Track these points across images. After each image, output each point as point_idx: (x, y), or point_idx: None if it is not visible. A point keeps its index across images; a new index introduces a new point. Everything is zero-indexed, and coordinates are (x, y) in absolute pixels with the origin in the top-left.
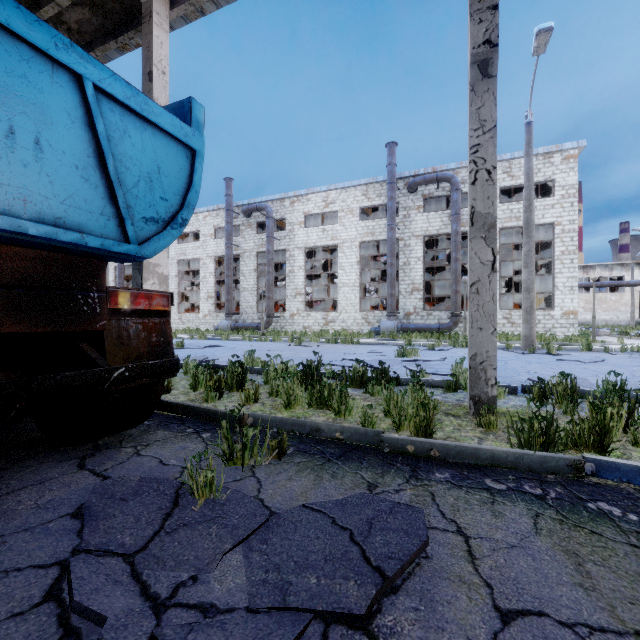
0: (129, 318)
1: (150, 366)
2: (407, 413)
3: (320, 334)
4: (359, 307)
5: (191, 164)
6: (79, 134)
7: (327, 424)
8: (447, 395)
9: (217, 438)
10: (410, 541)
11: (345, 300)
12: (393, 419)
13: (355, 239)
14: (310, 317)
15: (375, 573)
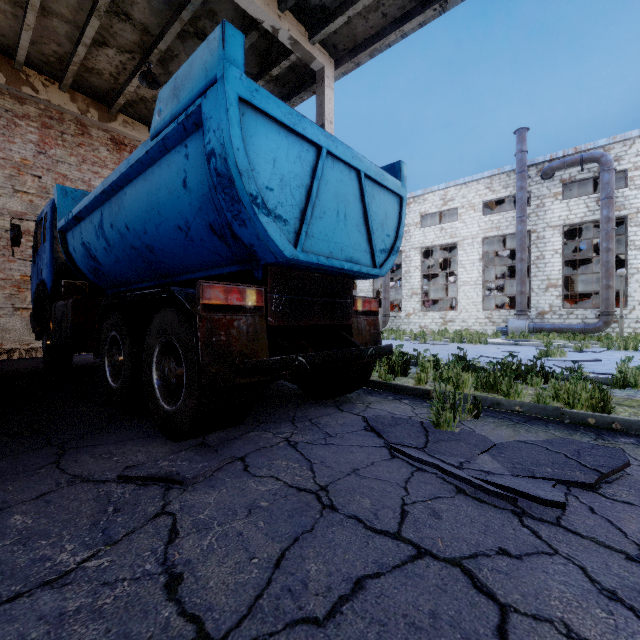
0: (361, 316)
1: (382, 348)
2: (580, 397)
3: (440, 333)
4: (481, 306)
5: (399, 207)
6: (357, 205)
7: (506, 399)
8: (613, 391)
9: (416, 403)
10: (615, 461)
11: (465, 299)
12: (567, 400)
13: (477, 235)
14: (427, 317)
15: (593, 471)
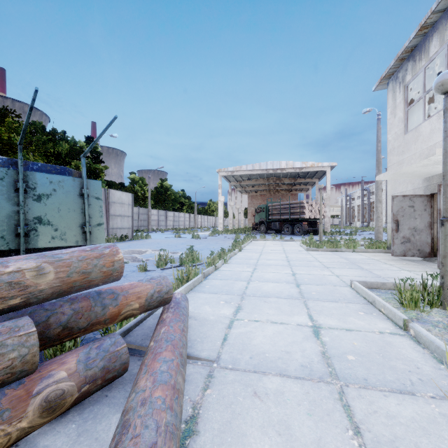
0: None
1: None
2: None
3: None
4: None
5: None
6: None
7: None
8: None
9: None
10: None
11: None
12: None
13: None
14: None
15: None
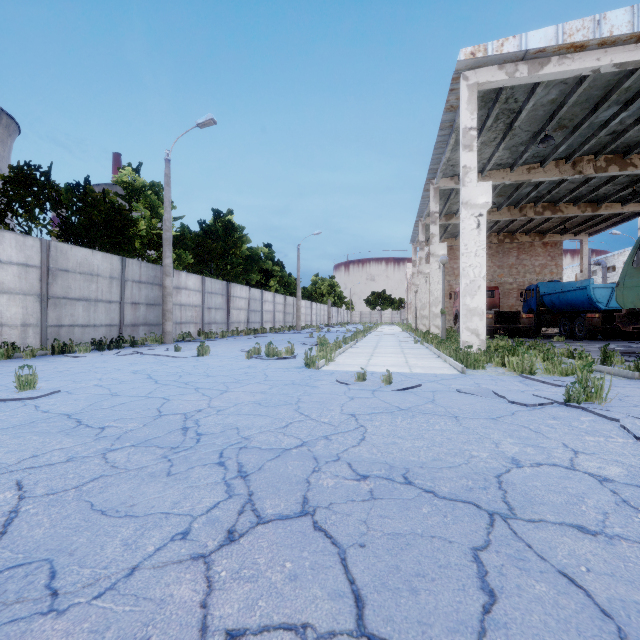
0: None
1: None
2: None
3: None
4: None
5: None
6: None
7: None
8: None
9: None
10: None
11: None
12: None
13: None
14: None
15: None
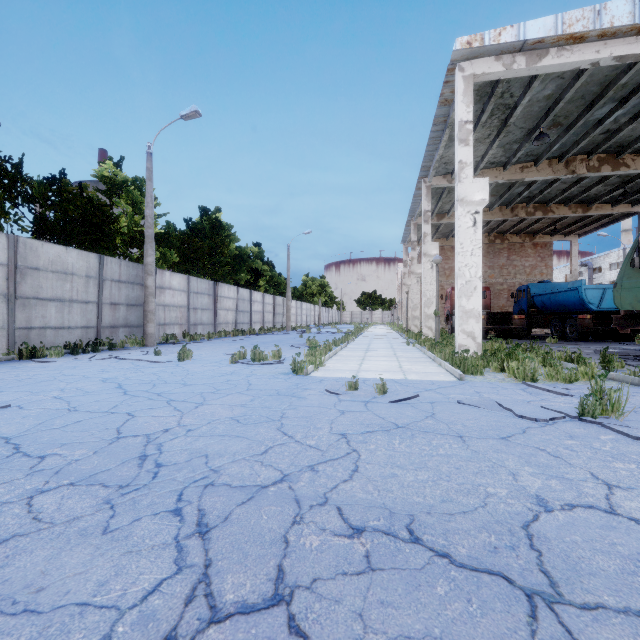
0: None
1: None
2: None
3: None
4: None
5: None
6: None
7: None
8: None
9: None
10: None
11: None
12: None
13: None
14: None
15: None
